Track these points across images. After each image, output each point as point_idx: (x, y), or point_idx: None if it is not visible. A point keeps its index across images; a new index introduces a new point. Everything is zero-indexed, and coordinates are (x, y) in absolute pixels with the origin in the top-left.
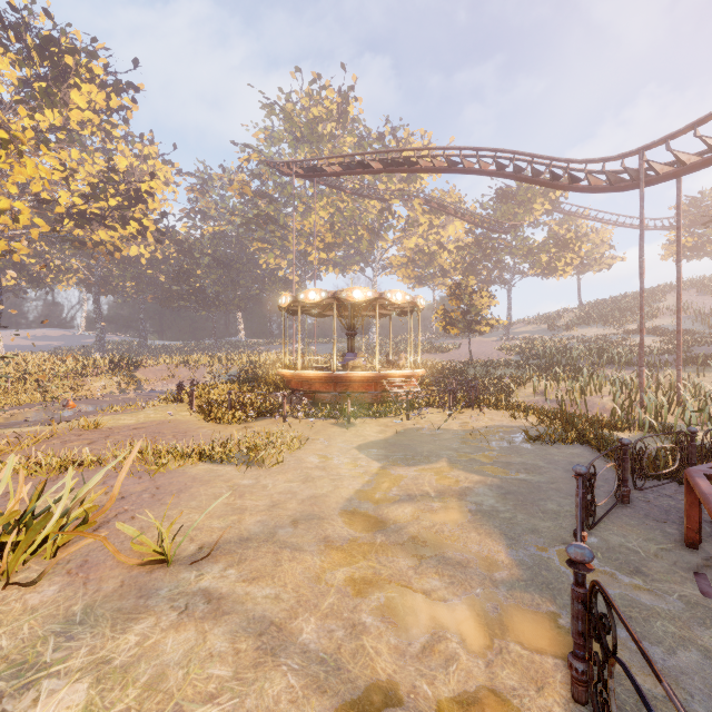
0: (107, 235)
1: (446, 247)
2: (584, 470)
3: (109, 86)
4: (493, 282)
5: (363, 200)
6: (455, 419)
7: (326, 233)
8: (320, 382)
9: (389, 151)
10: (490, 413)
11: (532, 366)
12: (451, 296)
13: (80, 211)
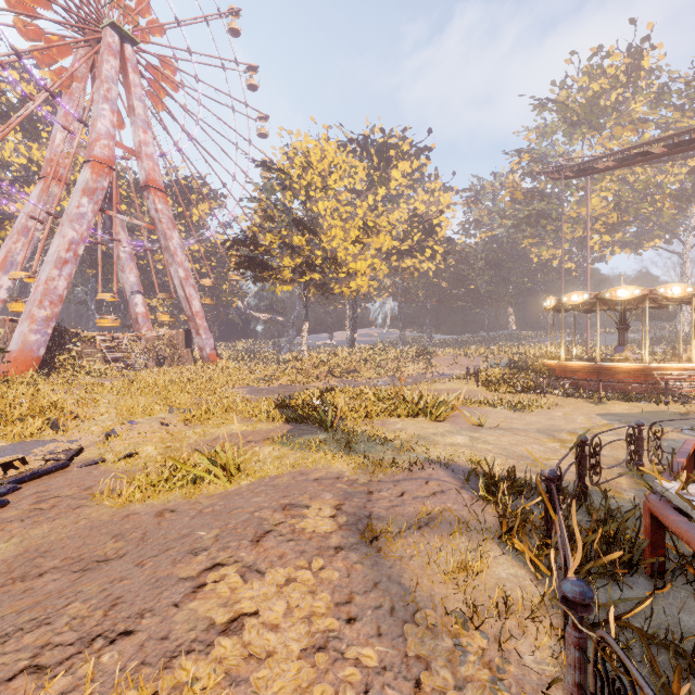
0: (411, 262)
1: None
2: None
3: (412, 155)
4: None
5: (664, 163)
6: None
7: (609, 213)
8: (583, 371)
9: (675, 135)
10: None
11: None
12: None
13: (397, 250)
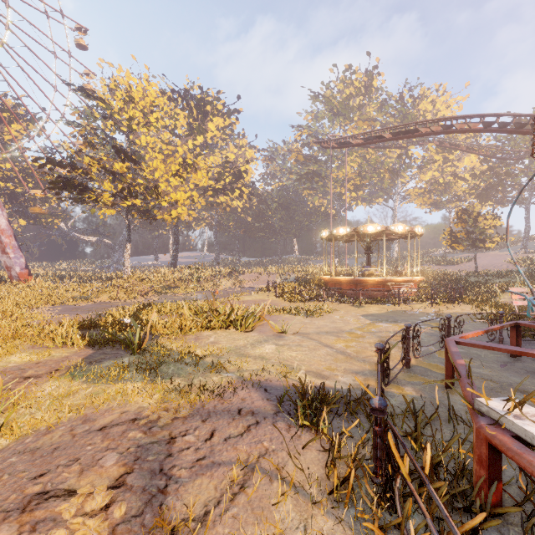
0: (224, 199)
1: (461, 176)
2: (449, 316)
3: (225, 114)
4: (510, 202)
5: (384, 149)
6: (433, 308)
7: (355, 178)
8: (346, 283)
9: (397, 126)
10: (465, 307)
11: (532, 276)
12: (457, 220)
13: (213, 188)
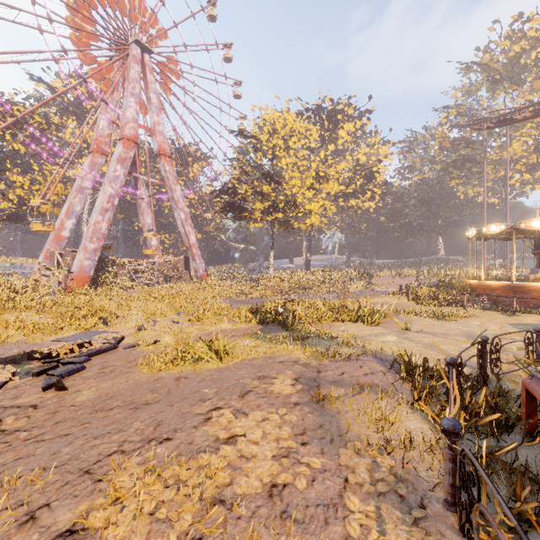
0: (355, 202)
1: None
2: None
3: (356, 117)
4: None
5: None
6: None
7: (529, 155)
8: (501, 289)
9: None
10: None
11: None
12: None
13: (343, 193)
